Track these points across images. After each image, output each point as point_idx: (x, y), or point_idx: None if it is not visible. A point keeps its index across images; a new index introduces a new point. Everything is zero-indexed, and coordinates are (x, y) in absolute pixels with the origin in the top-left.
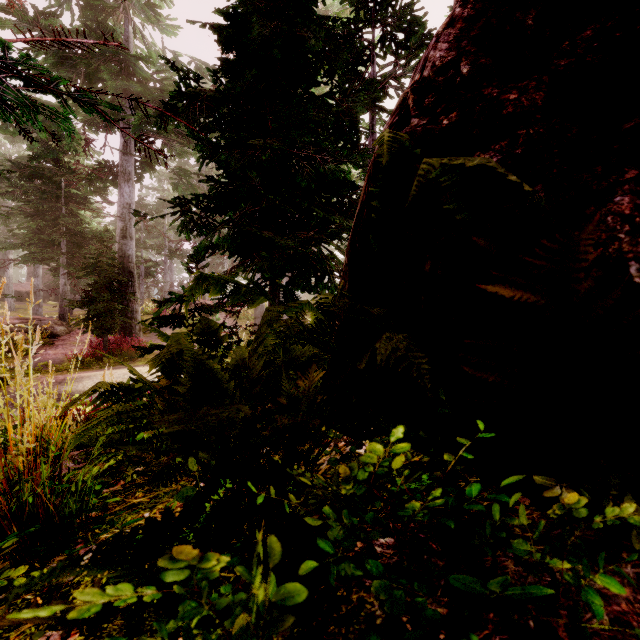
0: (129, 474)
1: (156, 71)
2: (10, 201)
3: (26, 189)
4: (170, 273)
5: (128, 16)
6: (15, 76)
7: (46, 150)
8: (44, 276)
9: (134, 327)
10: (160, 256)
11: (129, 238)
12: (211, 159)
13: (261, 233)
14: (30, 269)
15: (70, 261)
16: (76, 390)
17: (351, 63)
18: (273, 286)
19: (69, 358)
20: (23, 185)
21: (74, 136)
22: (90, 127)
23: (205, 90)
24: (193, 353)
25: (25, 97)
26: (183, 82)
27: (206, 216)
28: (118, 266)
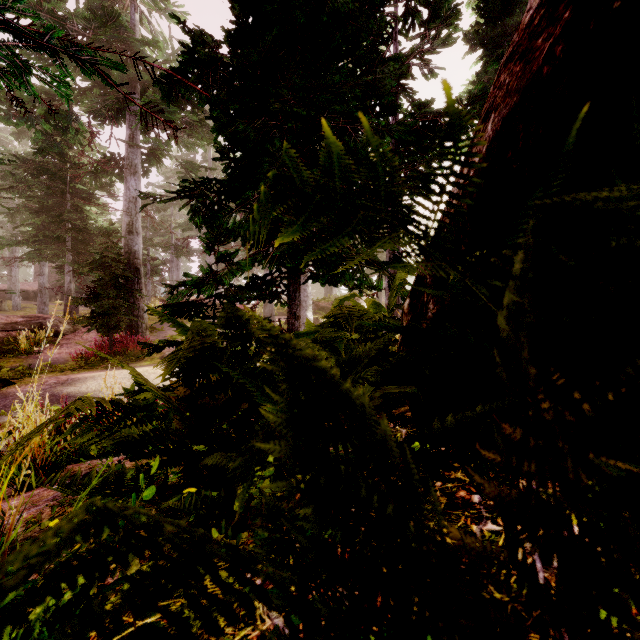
0: (128, 573)
1: (163, 61)
2: (16, 199)
3: (31, 184)
4: (176, 272)
5: (134, 2)
6: (2, 28)
7: (51, 143)
8: (51, 275)
9: (140, 325)
10: (166, 255)
11: (135, 233)
12: (228, 129)
13: (281, 218)
14: (37, 268)
15: (75, 258)
16: (79, 391)
17: (371, 41)
18: (293, 278)
19: (73, 357)
20: (28, 180)
21: (79, 128)
22: (95, 118)
23: (220, 54)
24: (282, 343)
25: (15, 55)
26: (195, 44)
27: (219, 201)
28: (124, 262)
